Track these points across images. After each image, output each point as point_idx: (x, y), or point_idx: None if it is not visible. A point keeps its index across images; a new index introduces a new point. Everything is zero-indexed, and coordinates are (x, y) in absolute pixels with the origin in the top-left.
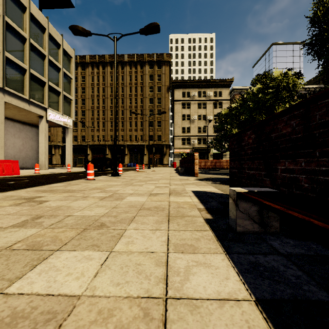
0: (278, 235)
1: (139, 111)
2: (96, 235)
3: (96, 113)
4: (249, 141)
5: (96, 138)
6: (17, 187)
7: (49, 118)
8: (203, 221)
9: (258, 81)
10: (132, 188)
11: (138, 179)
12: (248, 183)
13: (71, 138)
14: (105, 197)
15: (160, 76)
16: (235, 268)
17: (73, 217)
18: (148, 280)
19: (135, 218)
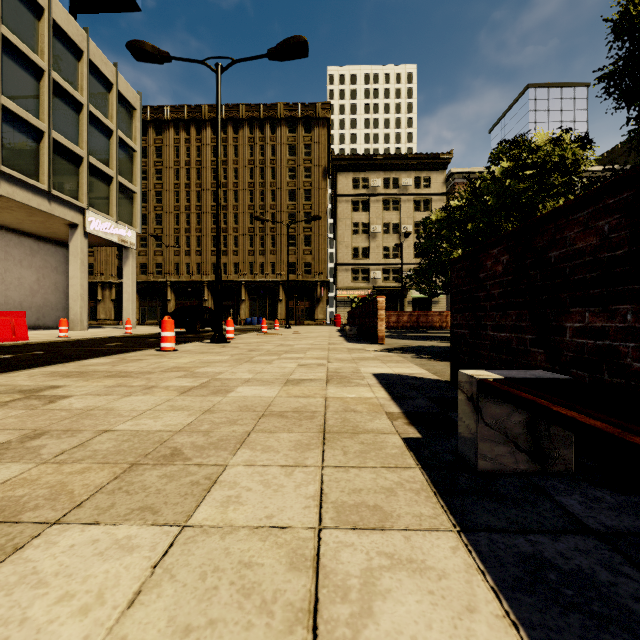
0: (574, 478)
1: (269, 215)
2: (157, 480)
3: (185, 219)
4: (495, 268)
5: (185, 269)
6: (15, 367)
7: (90, 228)
8: (401, 445)
9: (503, 154)
10: (250, 369)
11: (264, 349)
12: (494, 358)
13: (134, 267)
14: (191, 387)
15: (310, 148)
16: (487, 576)
17: (114, 435)
18: (268, 616)
19: (251, 437)
